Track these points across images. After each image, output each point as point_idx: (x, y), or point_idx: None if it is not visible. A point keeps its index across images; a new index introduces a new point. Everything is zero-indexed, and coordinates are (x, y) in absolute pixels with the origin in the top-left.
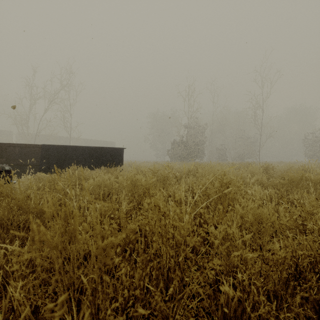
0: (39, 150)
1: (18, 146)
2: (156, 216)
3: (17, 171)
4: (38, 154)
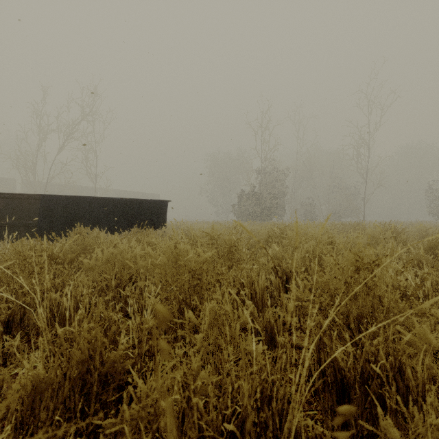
0: (37, 203)
1: (3, 197)
2: (214, 381)
3: (1, 236)
4: (36, 210)
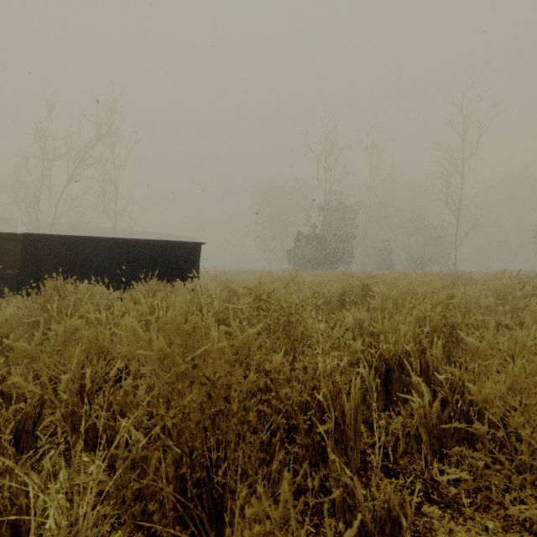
0: (18, 246)
1: None
2: None
3: None
4: (16, 255)
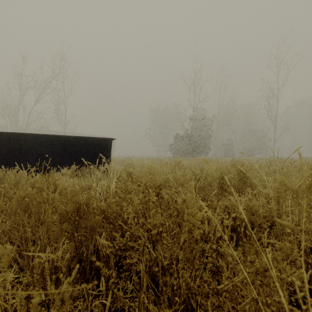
0: None
1: None
2: None
3: None
4: None
